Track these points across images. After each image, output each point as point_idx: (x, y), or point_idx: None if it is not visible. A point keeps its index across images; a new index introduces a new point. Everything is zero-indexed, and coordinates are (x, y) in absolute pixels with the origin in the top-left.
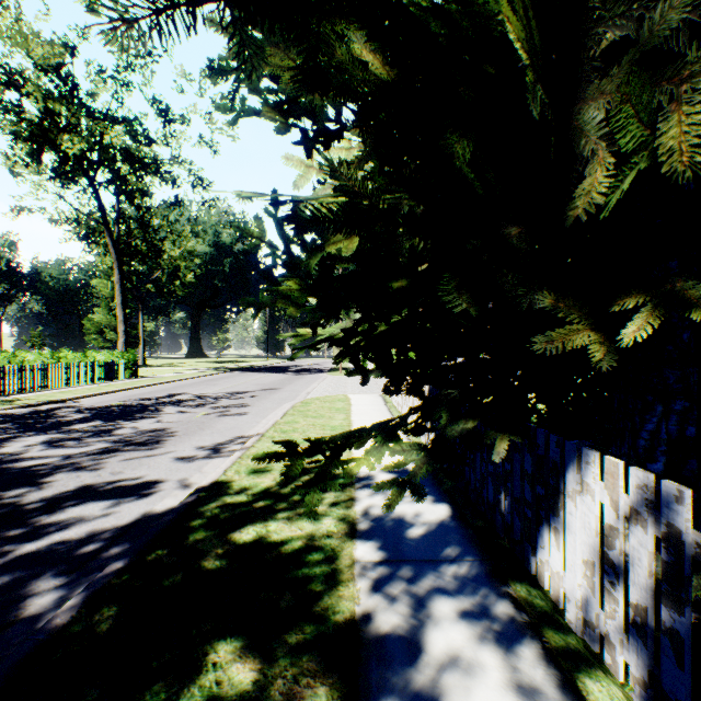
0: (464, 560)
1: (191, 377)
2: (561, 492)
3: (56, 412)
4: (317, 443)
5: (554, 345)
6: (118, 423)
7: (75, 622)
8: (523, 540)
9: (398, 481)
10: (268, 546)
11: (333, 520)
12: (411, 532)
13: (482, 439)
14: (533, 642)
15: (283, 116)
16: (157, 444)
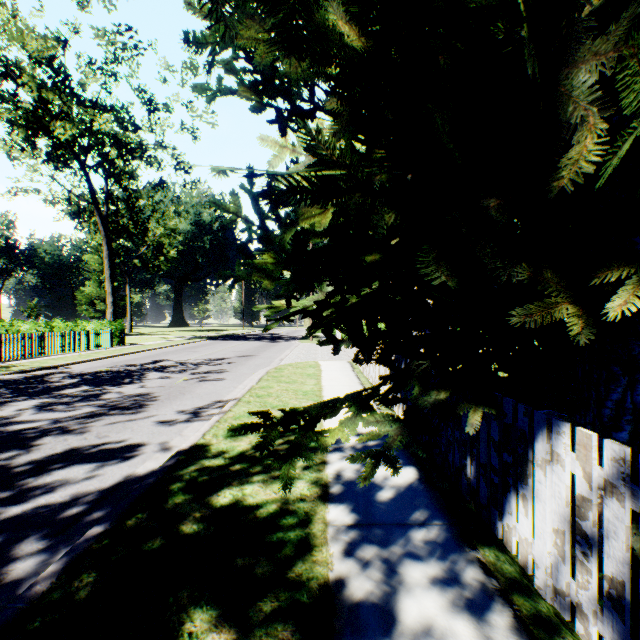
0: (433, 524)
1: (173, 344)
2: (529, 460)
3: (48, 377)
4: (291, 413)
5: (533, 318)
6: (105, 388)
7: (54, 589)
8: (489, 504)
9: (372, 453)
10: (244, 509)
11: (306, 484)
12: (381, 496)
13: (455, 411)
14: (505, 610)
15: (258, 96)
16: (140, 408)
